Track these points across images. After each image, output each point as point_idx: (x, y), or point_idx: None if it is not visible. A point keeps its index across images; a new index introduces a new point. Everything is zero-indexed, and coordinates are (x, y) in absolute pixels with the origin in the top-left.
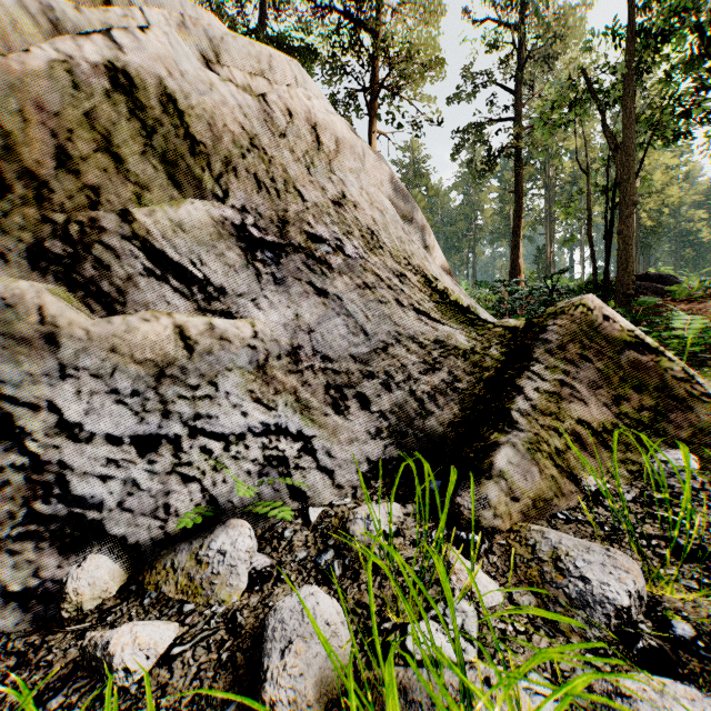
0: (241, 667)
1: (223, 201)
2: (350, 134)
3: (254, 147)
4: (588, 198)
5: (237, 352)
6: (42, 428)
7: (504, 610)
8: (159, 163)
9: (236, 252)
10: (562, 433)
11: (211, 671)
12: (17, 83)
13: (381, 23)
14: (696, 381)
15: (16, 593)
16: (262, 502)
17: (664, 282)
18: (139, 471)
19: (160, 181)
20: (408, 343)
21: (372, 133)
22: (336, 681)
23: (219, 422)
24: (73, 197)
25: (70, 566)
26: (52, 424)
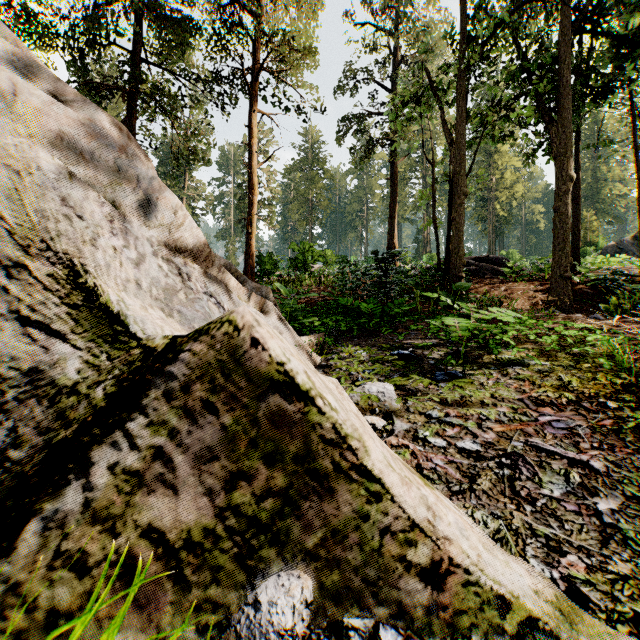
0: None
1: None
2: None
3: None
4: (433, 187)
5: None
6: None
7: None
8: None
9: None
10: (93, 567)
11: None
12: None
13: (262, 8)
14: (349, 446)
15: None
16: None
17: (501, 264)
18: None
19: None
20: None
21: (252, 112)
22: None
23: None
24: None
25: None
26: None
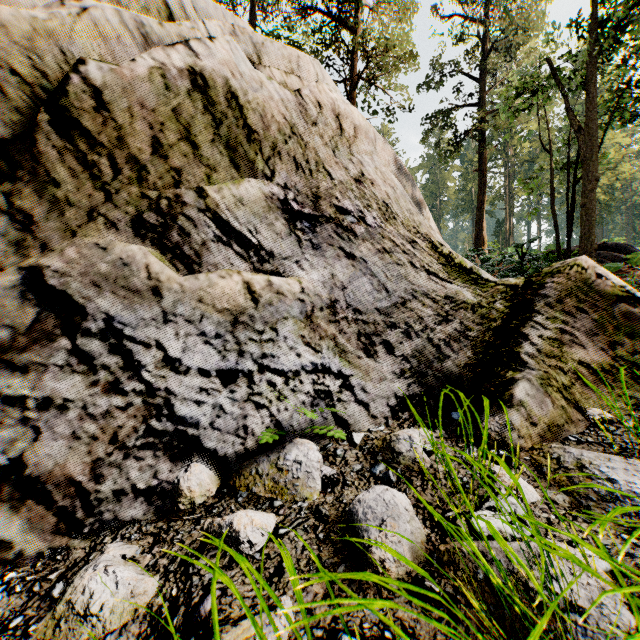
0: (338, 542)
1: (270, 180)
2: (364, 122)
3: (293, 134)
4: (551, 175)
5: (290, 304)
6: (152, 362)
7: (544, 504)
8: (224, 149)
9: (281, 222)
10: (567, 372)
11: (315, 545)
12: (127, 87)
13: (359, 21)
14: None
15: (141, 490)
16: (317, 426)
17: (621, 251)
18: (222, 399)
19: (224, 164)
20: (423, 299)
21: None
22: (420, 551)
23: (280, 361)
24: (163, 177)
25: (178, 471)
26: (159, 359)
